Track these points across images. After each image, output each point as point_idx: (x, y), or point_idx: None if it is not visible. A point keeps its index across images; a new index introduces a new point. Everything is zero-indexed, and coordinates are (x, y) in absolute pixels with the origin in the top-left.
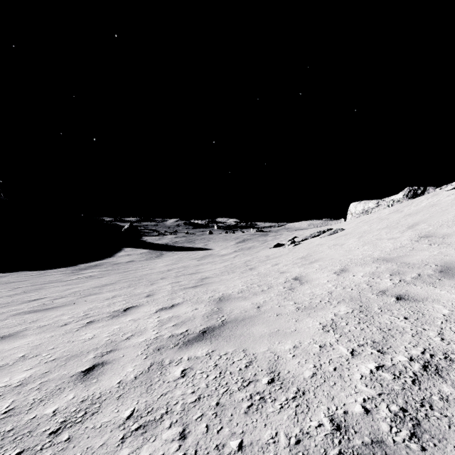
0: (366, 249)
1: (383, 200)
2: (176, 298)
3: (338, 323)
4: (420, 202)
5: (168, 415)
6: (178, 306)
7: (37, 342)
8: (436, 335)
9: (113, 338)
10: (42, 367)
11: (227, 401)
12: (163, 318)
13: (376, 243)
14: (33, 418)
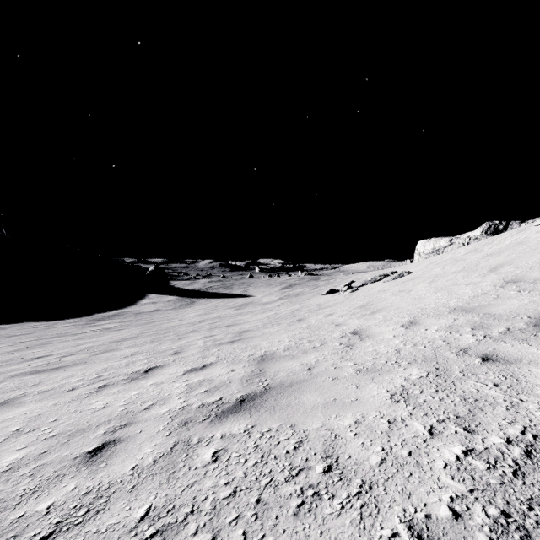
0: (439, 296)
1: (457, 237)
2: (209, 356)
3: (410, 391)
4: (503, 239)
5: (193, 516)
6: (211, 367)
7: (36, 412)
8: (538, 408)
9: (129, 408)
10: (39, 445)
11: (270, 497)
12: (192, 382)
13: (451, 289)
14: (21, 516)
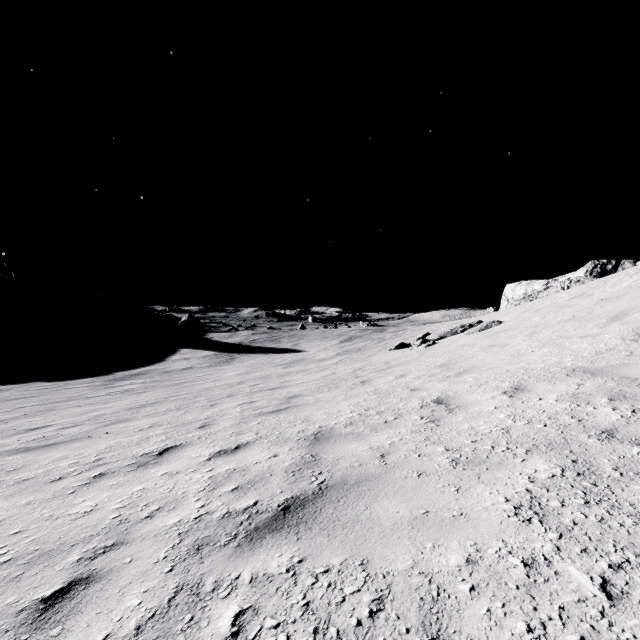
0: (546, 352)
1: (555, 279)
2: (245, 432)
3: (544, 502)
4: (619, 281)
5: None
6: (247, 449)
7: None
8: None
9: (125, 514)
10: None
11: None
12: (219, 473)
13: (561, 343)
14: None
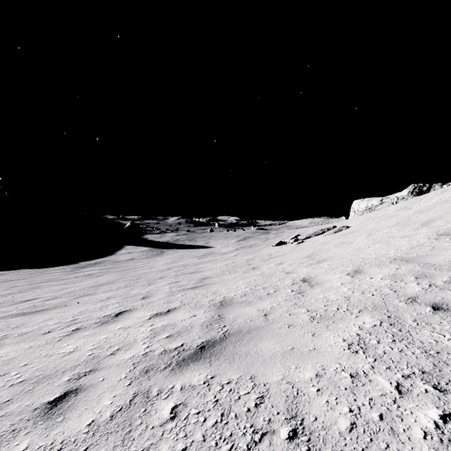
0: (378, 247)
1: (387, 197)
2: (173, 301)
3: (367, 341)
4: (430, 198)
5: None
6: (175, 312)
7: (11, 355)
8: None
9: (96, 353)
10: (4, 392)
11: None
12: (157, 327)
13: (388, 241)
14: None
